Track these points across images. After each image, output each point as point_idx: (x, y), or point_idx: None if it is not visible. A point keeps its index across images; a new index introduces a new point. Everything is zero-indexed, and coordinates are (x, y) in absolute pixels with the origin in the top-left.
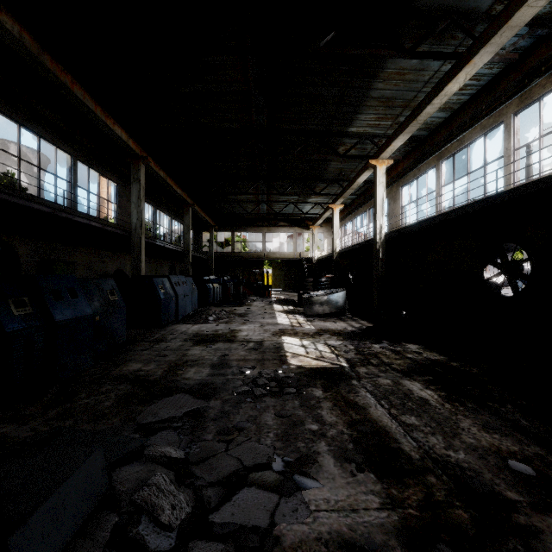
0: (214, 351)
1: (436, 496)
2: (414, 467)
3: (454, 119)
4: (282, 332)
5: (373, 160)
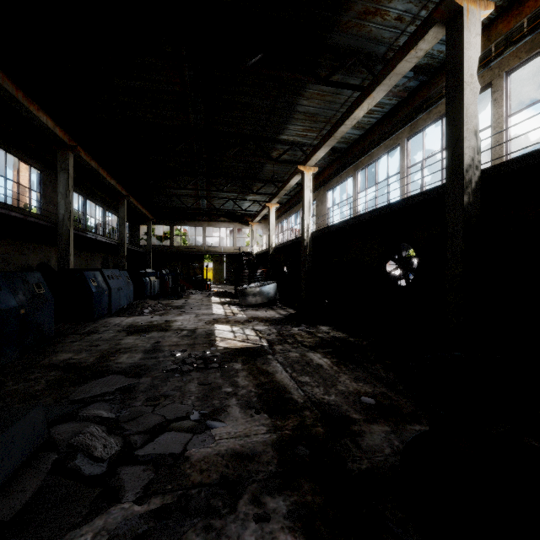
0: (148, 339)
1: (307, 422)
2: (297, 407)
3: (366, 137)
4: (215, 321)
5: (301, 167)
